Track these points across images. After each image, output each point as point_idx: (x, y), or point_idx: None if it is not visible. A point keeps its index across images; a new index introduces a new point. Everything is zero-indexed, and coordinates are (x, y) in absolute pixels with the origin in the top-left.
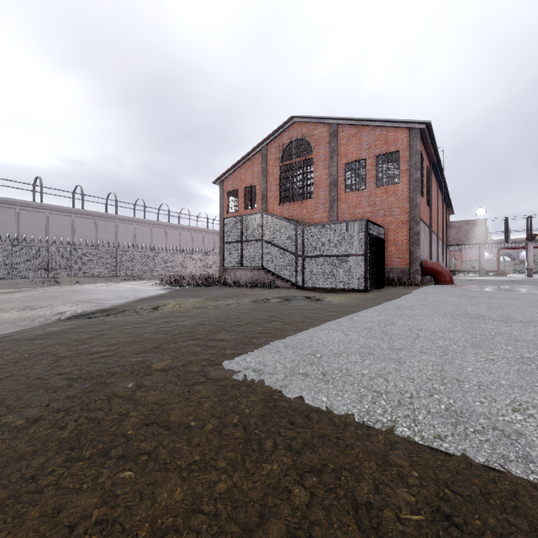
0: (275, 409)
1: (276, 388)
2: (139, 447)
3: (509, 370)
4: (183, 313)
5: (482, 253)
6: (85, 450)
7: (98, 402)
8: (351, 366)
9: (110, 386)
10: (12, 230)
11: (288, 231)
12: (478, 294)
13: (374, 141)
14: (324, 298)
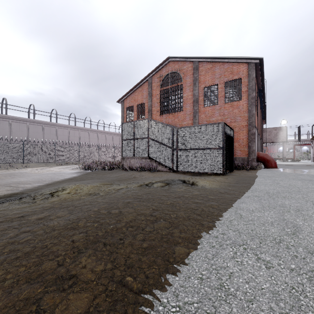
0: None
1: None
2: None
3: None
4: (73, 201)
5: (284, 147)
6: None
7: None
8: None
9: None
10: None
11: (166, 131)
12: (310, 178)
13: (223, 72)
14: (196, 182)
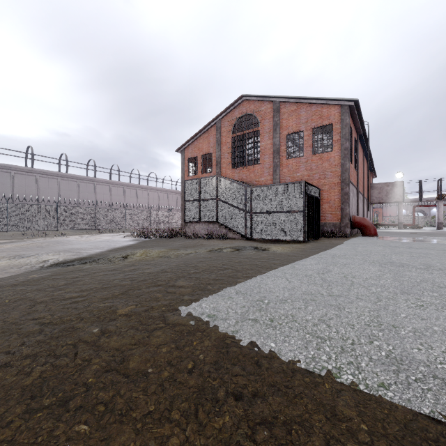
0: (227, 355)
1: (228, 334)
2: (97, 396)
3: (439, 316)
4: (149, 261)
5: (400, 210)
6: (45, 399)
7: (64, 347)
8: (296, 312)
9: (77, 331)
10: (7, 191)
11: (239, 191)
12: (399, 245)
13: (311, 116)
14: (269, 248)
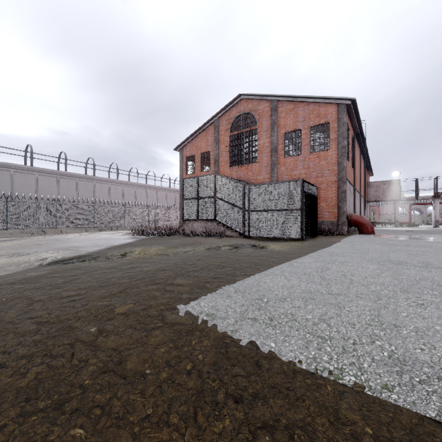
0: (226, 355)
1: (227, 333)
2: (94, 399)
3: (440, 315)
4: (147, 259)
5: (396, 208)
6: (40, 401)
7: (61, 347)
8: (296, 310)
9: (75, 330)
10: (7, 189)
11: (237, 189)
12: (397, 243)
13: (308, 115)
14: (267, 245)
